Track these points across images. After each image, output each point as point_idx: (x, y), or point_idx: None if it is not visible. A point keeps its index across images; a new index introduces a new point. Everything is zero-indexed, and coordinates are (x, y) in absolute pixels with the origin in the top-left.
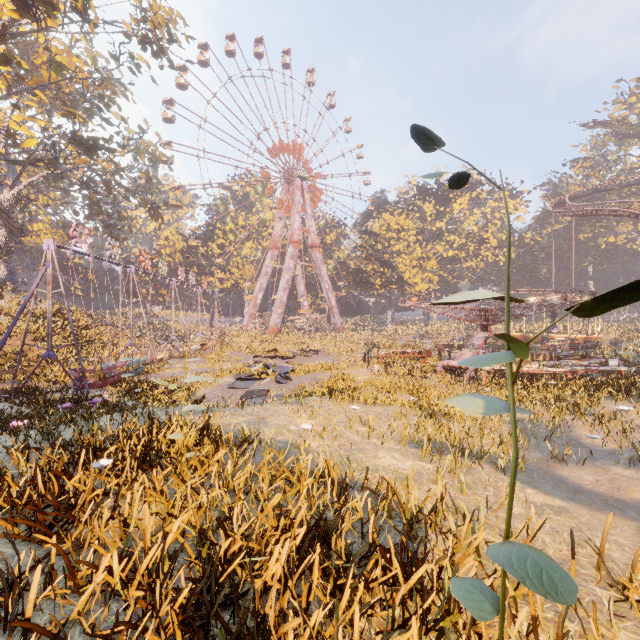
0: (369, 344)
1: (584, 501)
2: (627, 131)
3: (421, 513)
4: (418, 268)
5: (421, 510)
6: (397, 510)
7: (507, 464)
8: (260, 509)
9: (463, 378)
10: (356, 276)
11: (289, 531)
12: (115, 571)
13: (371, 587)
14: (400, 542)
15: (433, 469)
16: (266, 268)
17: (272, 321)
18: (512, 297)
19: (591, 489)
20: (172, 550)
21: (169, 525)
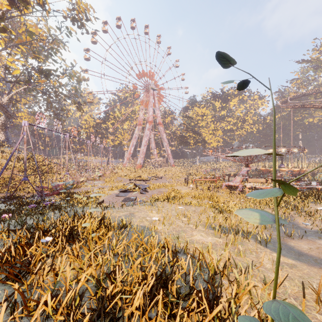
0: (187, 173)
1: (304, 260)
2: (319, 64)
3: (217, 268)
4: (212, 135)
5: (217, 266)
6: (204, 266)
7: (261, 239)
8: (130, 265)
9: (236, 191)
10: (181, 139)
11: (145, 279)
12: (49, 304)
13: (191, 314)
14: (206, 285)
15: (222, 242)
16: (135, 135)
17: (138, 161)
18: (276, 153)
19: (307, 253)
20: (82, 289)
21: (80, 275)
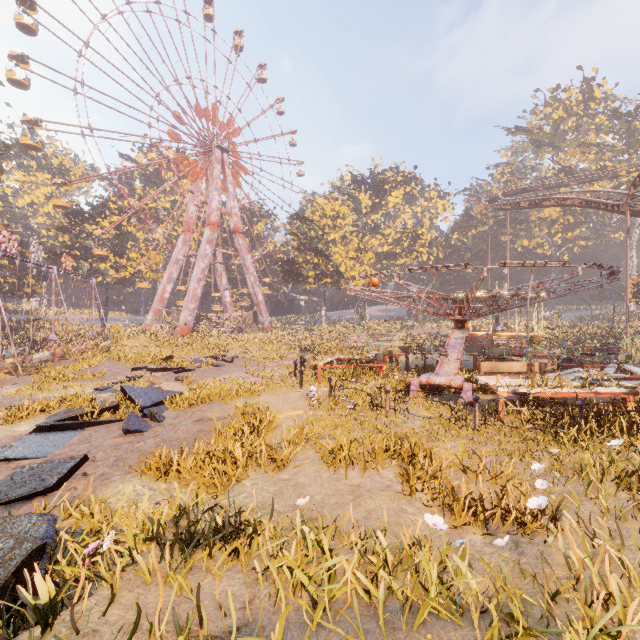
0: (301, 346)
1: None
2: (544, 139)
3: None
4: (354, 261)
5: None
6: None
7: None
8: None
9: (474, 413)
10: (286, 268)
11: None
12: None
13: None
14: None
15: None
16: (177, 255)
17: (182, 319)
18: None
19: None
20: None
21: None
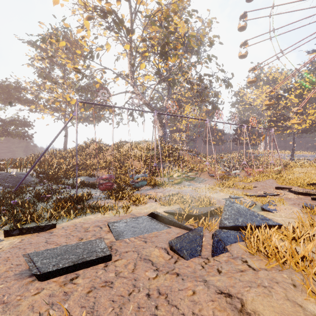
0: None
1: None
2: None
3: None
4: None
5: None
6: None
7: None
8: None
9: None
10: None
11: None
12: None
13: None
14: None
15: None
16: None
17: None
18: None
19: None
20: None
21: None
